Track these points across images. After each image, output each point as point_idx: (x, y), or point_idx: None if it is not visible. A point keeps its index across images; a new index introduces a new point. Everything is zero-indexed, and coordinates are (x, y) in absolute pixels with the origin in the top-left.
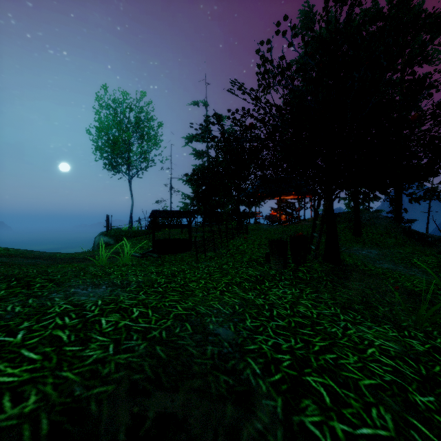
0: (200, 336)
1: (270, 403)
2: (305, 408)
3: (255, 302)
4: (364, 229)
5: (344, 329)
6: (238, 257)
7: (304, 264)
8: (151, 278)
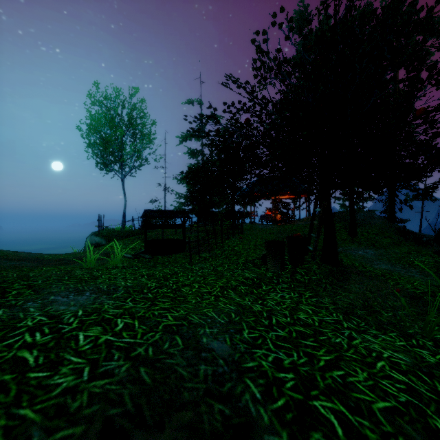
0: (191, 353)
1: (274, 439)
2: None
3: (252, 308)
4: (360, 228)
5: (349, 339)
6: (233, 258)
7: (302, 265)
8: (142, 282)
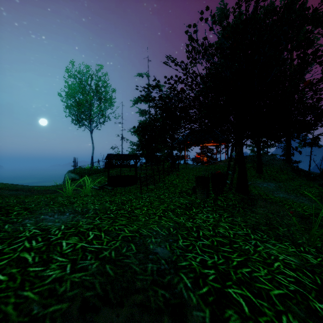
0: (142, 255)
1: (200, 314)
2: (229, 318)
3: (185, 225)
4: (264, 167)
5: (254, 247)
6: (172, 189)
7: (222, 194)
8: (106, 206)
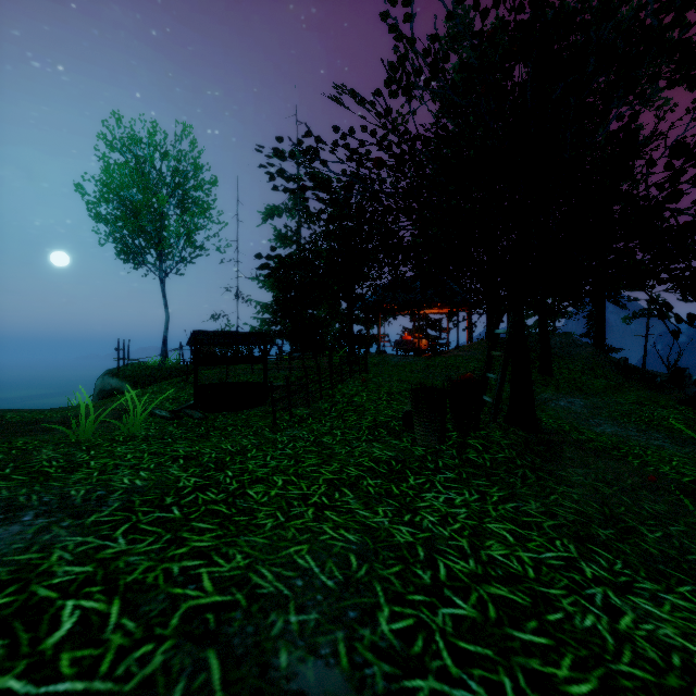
0: None
1: None
2: None
3: (393, 537)
4: (556, 362)
5: (609, 616)
6: (351, 418)
7: (476, 432)
8: (168, 475)
